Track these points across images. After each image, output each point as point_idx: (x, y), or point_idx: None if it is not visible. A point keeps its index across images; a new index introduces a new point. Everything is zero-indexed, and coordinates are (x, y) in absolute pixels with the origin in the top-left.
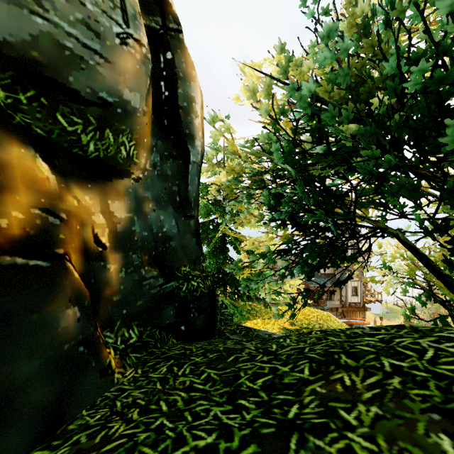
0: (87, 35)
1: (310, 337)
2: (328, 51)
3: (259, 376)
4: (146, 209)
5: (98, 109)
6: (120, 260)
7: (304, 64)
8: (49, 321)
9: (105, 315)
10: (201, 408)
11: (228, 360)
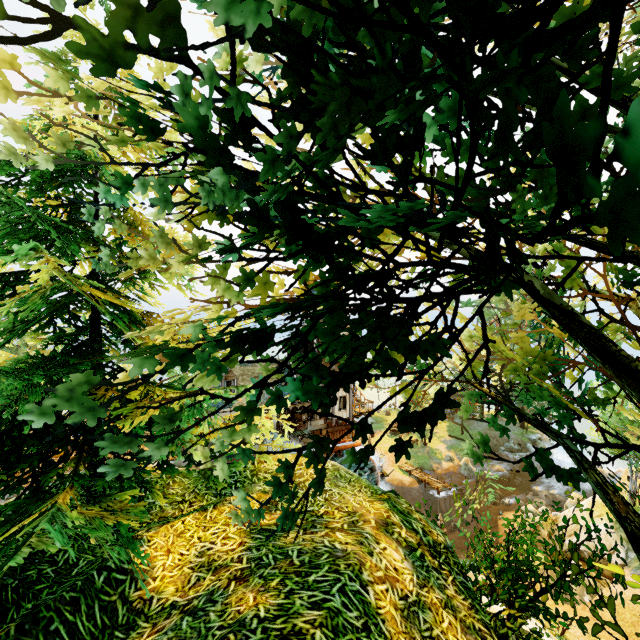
0: None
1: None
2: None
3: None
4: None
5: None
6: None
7: None
8: None
9: None
10: None
11: None
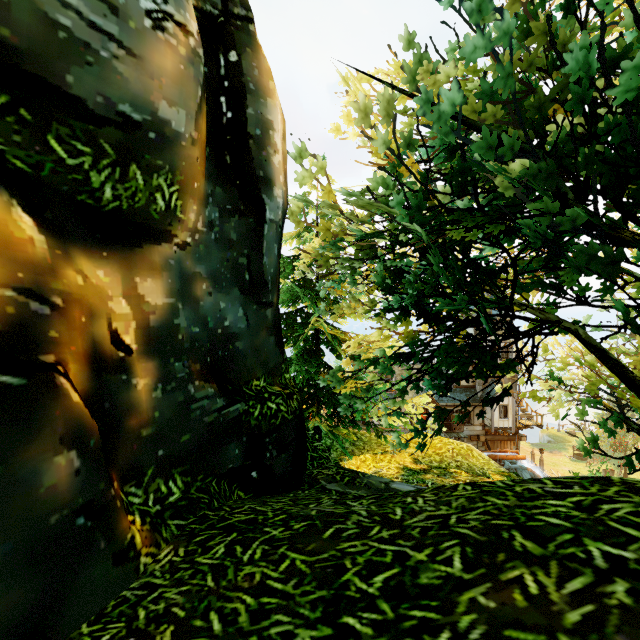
0: (96, 9)
1: (456, 496)
2: (483, 41)
3: (378, 568)
4: (197, 292)
5: (117, 132)
6: (154, 371)
7: (441, 69)
8: (22, 478)
9: (128, 459)
10: (279, 630)
11: (324, 534)
